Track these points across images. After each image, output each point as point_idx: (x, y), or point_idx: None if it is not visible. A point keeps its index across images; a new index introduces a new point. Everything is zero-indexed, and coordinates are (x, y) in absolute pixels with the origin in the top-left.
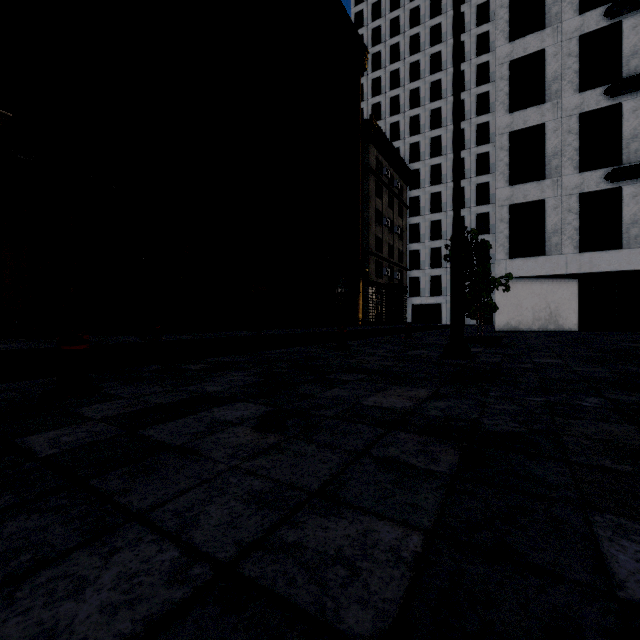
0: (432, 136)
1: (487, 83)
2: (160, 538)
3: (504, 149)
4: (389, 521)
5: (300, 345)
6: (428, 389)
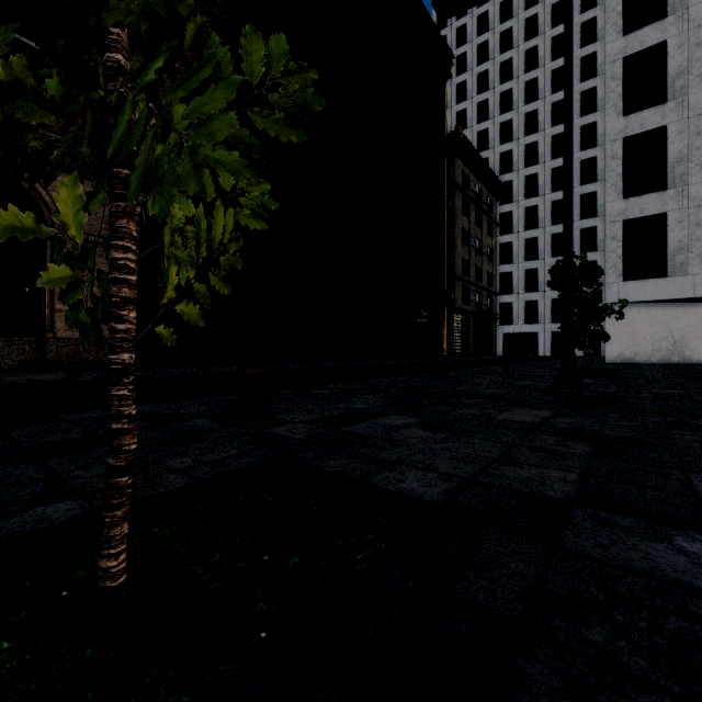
0: (527, 143)
1: (594, 77)
2: (421, 469)
3: (616, 158)
4: (553, 470)
5: (397, 375)
6: (549, 410)
